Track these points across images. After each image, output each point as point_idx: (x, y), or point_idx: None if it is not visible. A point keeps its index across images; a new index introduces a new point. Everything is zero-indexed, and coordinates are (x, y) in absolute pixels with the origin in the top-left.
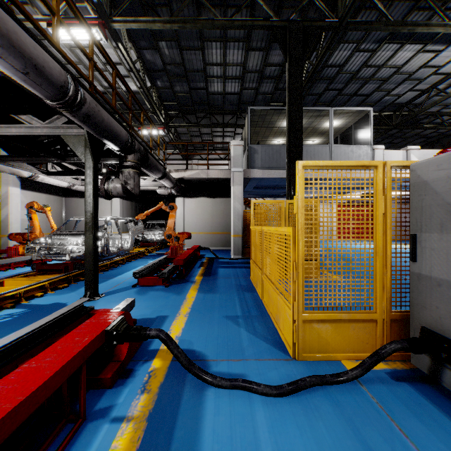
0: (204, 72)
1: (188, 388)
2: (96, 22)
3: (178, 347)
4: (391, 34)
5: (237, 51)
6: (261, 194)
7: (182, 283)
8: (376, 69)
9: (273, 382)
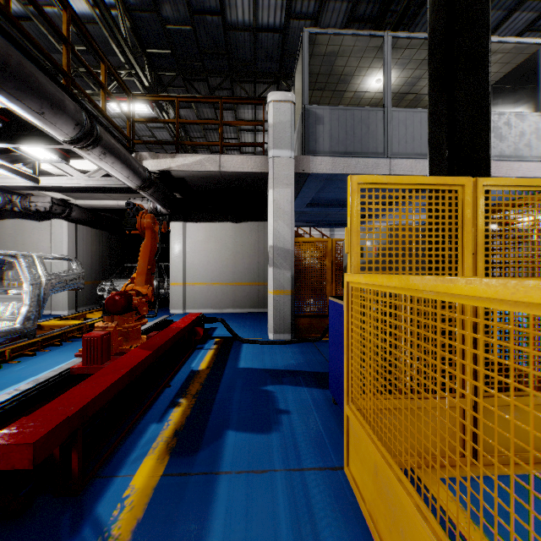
0: None
1: None
2: None
3: None
4: None
5: None
6: (316, 221)
7: None
8: None
9: None
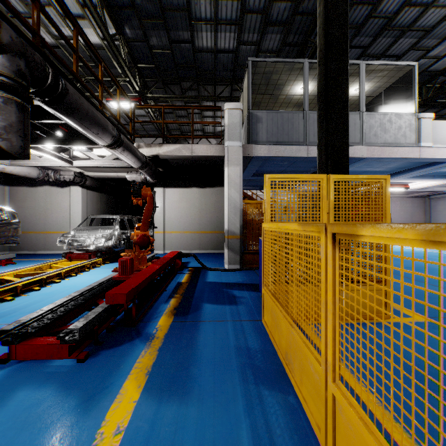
0: (187, 11)
1: None
2: None
3: None
4: None
5: None
6: (260, 186)
7: (124, 344)
8: (421, 11)
9: None
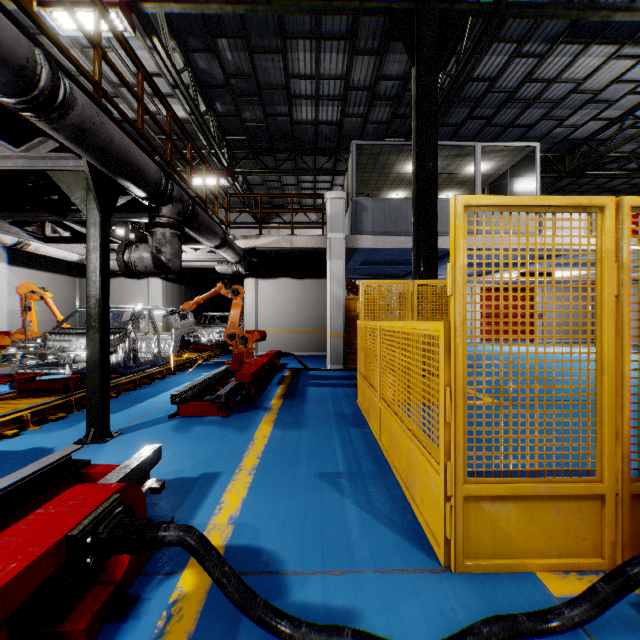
0: (286, 88)
1: None
2: (117, 2)
3: (223, 562)
4: (570, 28)
5: (337, 55)
6: (371, 274)
7: (250, 411)
8: (545, 85)
9: (413, 632)
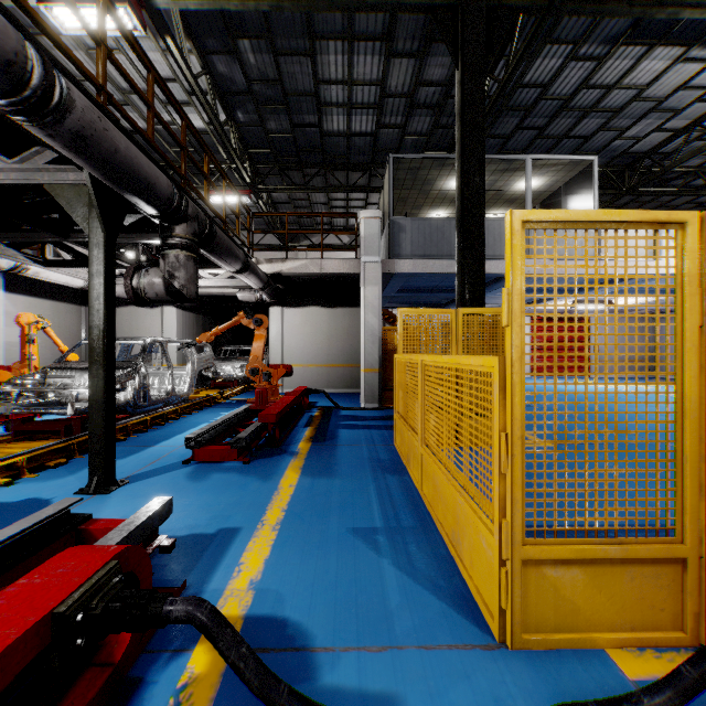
0: (315, 95)
1: None
2: None
3: (240, 641)
4: (633, 27)
5: (372, 58)
6: (410, 302)
7: (275, 456)
8: (603, 92)
9: None
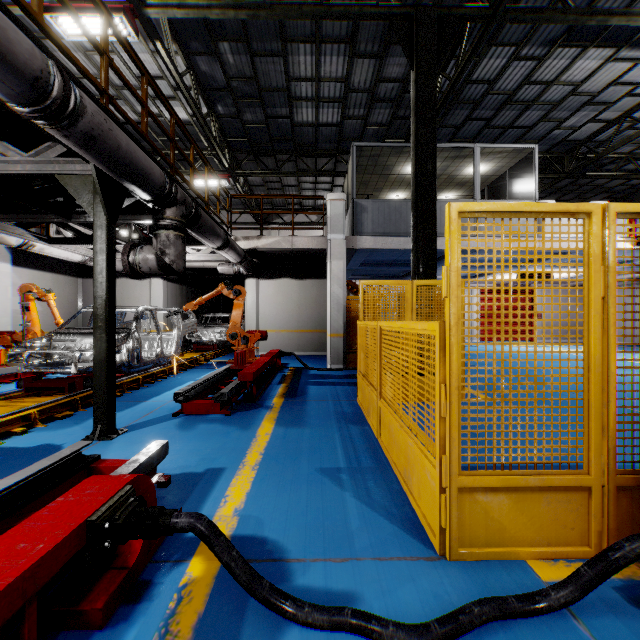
0: (286, 91)
1: (249, 627)
2: (121, 7)
3: (231, 547)
4: (568, 31)
5: (337, 58)
6: (371, 275)
7: (252, 410)
8: (543, 87)
9: (409, 613)
